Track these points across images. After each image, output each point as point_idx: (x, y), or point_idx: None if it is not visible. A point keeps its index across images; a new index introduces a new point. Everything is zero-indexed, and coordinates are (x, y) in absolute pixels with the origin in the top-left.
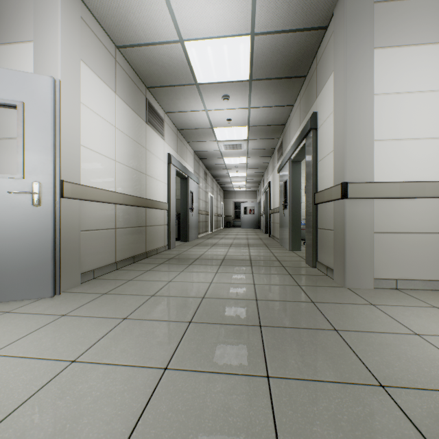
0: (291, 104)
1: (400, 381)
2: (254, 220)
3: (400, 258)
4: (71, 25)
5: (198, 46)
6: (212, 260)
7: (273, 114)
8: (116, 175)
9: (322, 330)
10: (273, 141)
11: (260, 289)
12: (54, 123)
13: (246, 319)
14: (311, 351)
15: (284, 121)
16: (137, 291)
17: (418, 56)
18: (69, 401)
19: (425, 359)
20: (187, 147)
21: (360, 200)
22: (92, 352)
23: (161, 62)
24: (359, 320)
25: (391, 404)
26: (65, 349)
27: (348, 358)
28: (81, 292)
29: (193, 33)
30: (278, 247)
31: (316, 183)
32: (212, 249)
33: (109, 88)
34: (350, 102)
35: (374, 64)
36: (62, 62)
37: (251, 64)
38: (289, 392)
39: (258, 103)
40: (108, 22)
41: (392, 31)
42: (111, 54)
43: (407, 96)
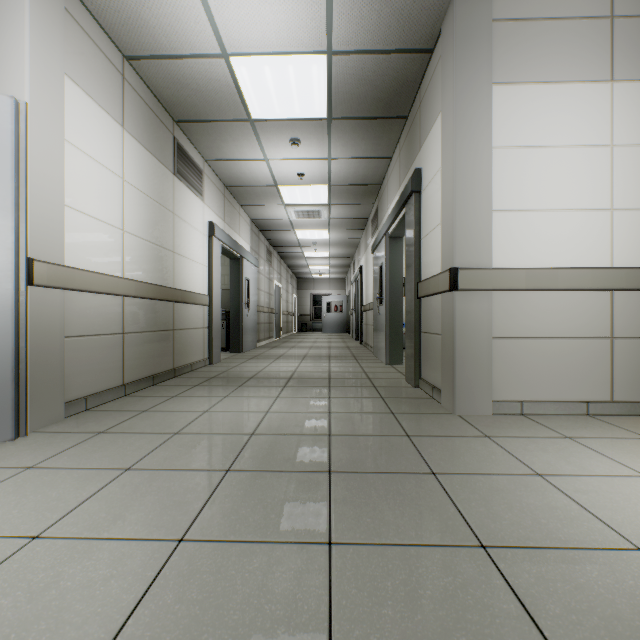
0: (388, 156)
1: (507, 539)
2: (341, 321)
3: (526, 372)
4: (48, 19)
5: (251, 64)
6: (274, 380)
7: (364, 169)
8: (125, 252)
9: (415, 475)
10: (365, 208)
11: (338, 419)
12: (17, 170)
13: (311, 464)
14: (396, 504)
15: (379, 180)
16: (153, 428)
17: (550, 98)
18: (20, 599)
19: (544, 508)
20: (240, 212)
21: (475, 293)
22: (68, 522)
23: (196, 84)
24: (466, 459)
25: (491, 570)
26: (24, 519)
27: (444, 511)
28: (62, 431)
29: (242, 44)
30: (371, 360)
31: (420, 268)
32: (277, 363)
33: (112, 120)
34: (461, 156)
35: (494, 105)
36: (32, 74)
37: (329, 96)
38: (357, 563)
39: (342, 152)
40: (109, 18)
41: (517, 61)
42: (116, 68)
43: (535, 151)
